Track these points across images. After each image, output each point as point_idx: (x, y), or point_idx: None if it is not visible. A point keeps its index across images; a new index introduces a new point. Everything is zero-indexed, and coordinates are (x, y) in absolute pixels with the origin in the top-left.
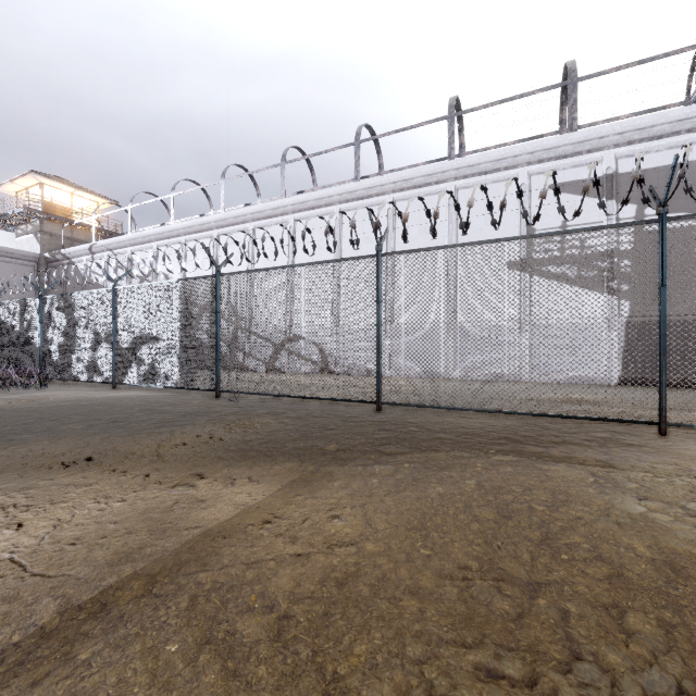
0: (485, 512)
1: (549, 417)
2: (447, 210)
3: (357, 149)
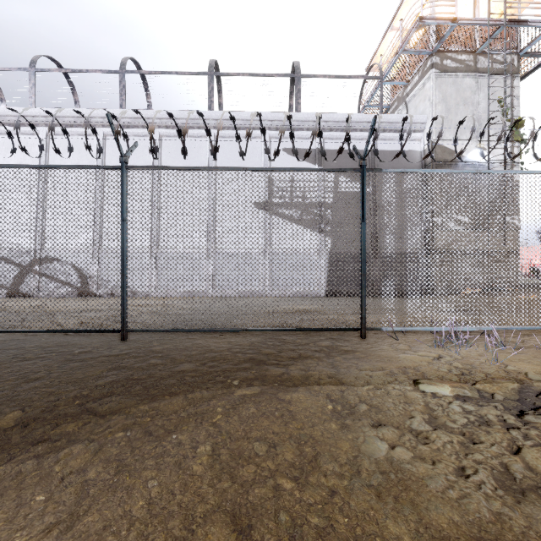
0: (213, 534)
1: (287, 331)
2: (208, 153)
3: (122, 78)
